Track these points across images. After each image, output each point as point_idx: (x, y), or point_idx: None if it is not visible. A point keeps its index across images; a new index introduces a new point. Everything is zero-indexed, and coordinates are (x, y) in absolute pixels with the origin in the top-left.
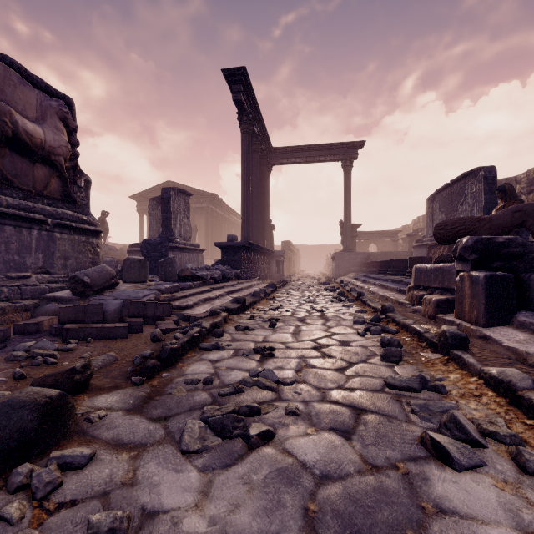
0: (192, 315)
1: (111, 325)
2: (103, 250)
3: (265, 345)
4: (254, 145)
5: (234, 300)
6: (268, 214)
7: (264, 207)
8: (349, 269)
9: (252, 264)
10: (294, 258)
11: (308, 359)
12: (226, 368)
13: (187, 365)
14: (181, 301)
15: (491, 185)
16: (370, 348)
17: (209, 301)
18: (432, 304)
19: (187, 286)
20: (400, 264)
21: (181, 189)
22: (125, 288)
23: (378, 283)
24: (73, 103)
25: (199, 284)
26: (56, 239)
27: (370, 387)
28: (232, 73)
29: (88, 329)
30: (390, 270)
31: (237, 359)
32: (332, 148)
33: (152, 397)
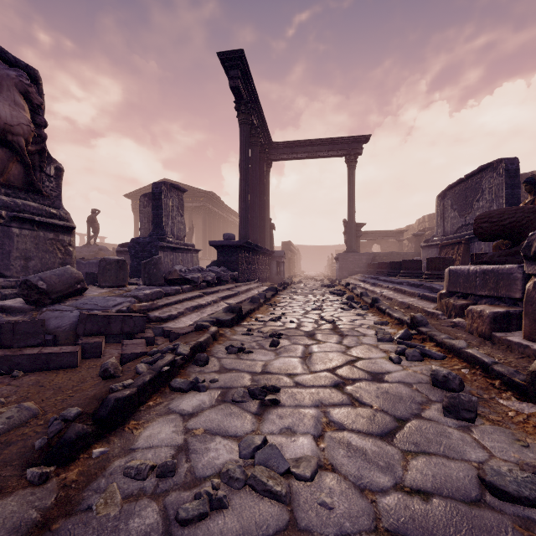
0: (172, 331)
1: (52, 350)
2: (93, 250)
3: (266, 383)
4: (253, 138)
5: (228, 309)
6: (268, 212)
7: (263, 204)
8: (353, 270)
9: (250, 266)
10: (294, 259)
11: (330, 409)
12: (203, 432)
13: (143, 425)
14: (163, 311)
15: (513, 179)
16: (416, 387)
17: (199, 309)
18: (486, 318)
19: (173, 291)
20: (414, 265)
21: (174, 184)
22: (97, 294)
23: (392, 286)
24: (38, 75)
25: (189, 289)
26: (13, 236)
27: (455, 489)
28: (229, 57)
29: (17, 358)
30: (402, 272)
31: (223, 410)
32: (335, 142)
33: (49, 522)
